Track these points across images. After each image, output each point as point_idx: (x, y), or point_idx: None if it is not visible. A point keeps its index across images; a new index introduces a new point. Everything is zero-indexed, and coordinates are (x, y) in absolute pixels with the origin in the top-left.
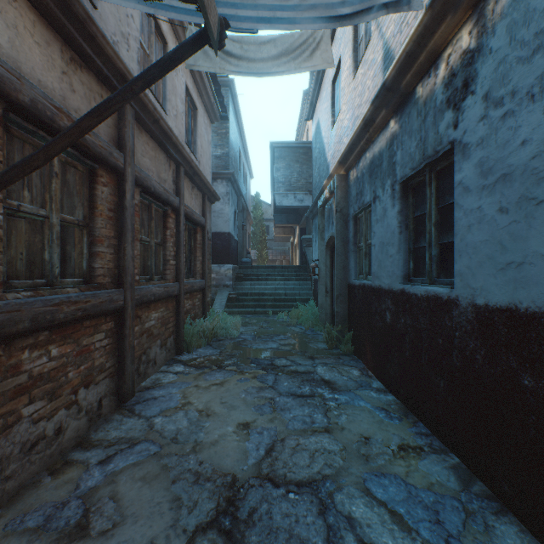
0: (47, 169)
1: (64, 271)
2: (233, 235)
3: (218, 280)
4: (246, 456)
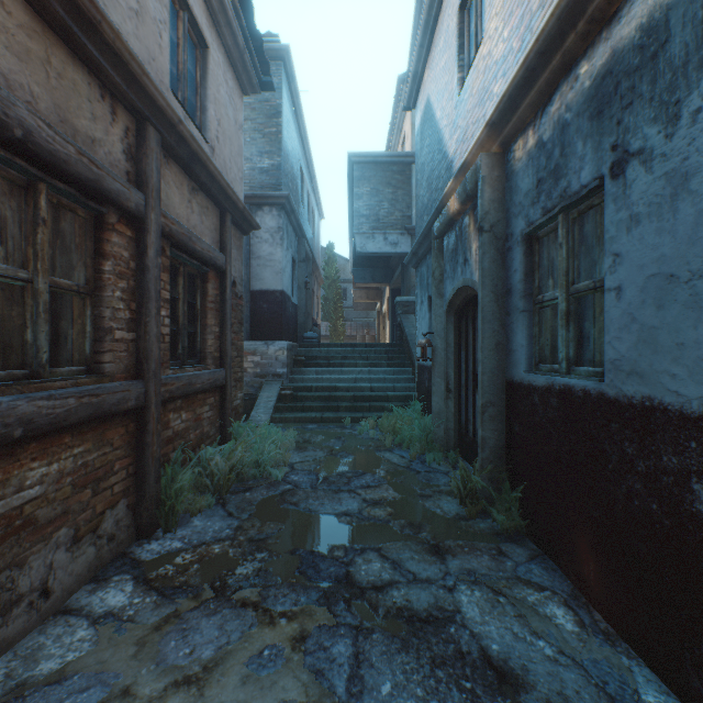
0: None
1: None
2: (290, 296)
3: (264, 367)
4: None
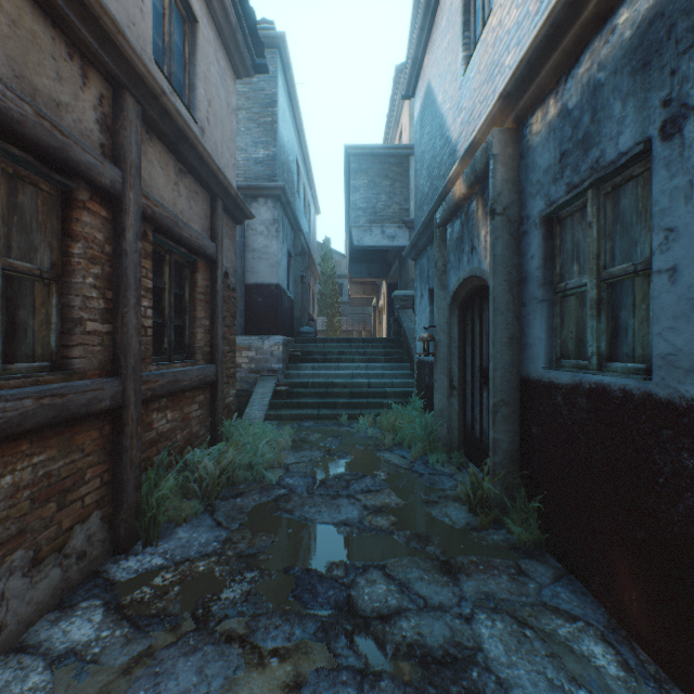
0: None
1: None
2: (285, 290)
3: (259, 362)
4: None
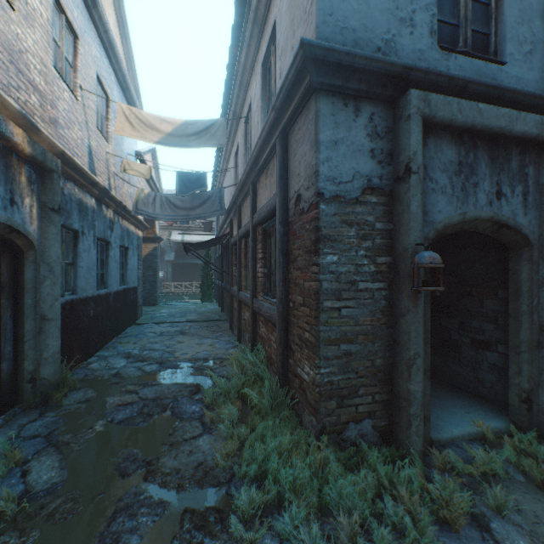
0: None
1: None
2: None
3: None
4: (180, 338)
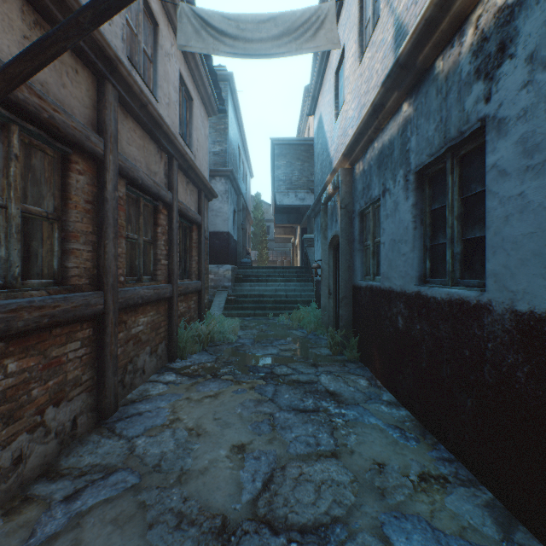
0: (4, 150)
1: (28, 271)
2: (232, 235)
3: (216, 282)
4: (240, 488)
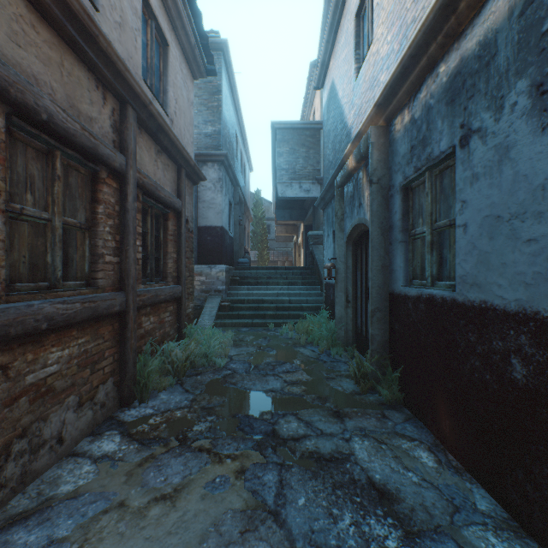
0: None
1: None
2: (227, 231)
3: (208, 284)
4: None
